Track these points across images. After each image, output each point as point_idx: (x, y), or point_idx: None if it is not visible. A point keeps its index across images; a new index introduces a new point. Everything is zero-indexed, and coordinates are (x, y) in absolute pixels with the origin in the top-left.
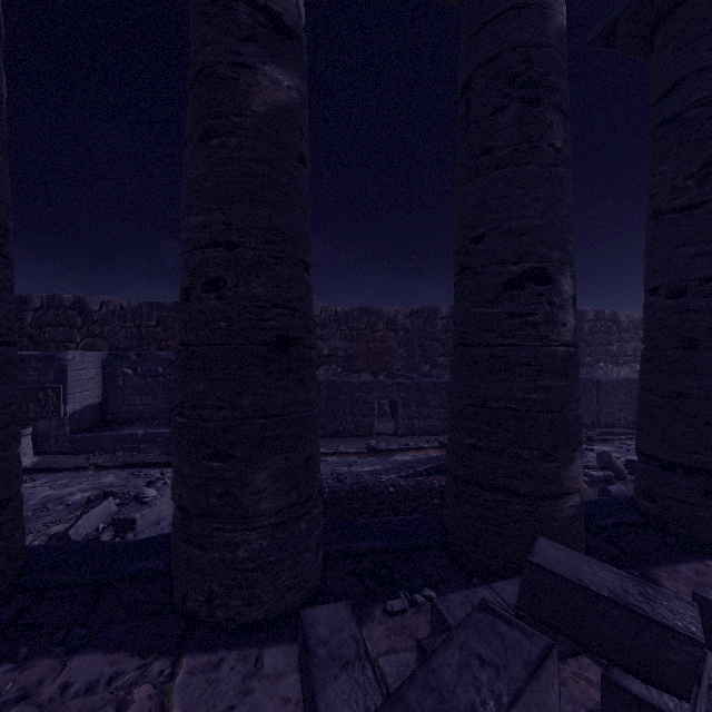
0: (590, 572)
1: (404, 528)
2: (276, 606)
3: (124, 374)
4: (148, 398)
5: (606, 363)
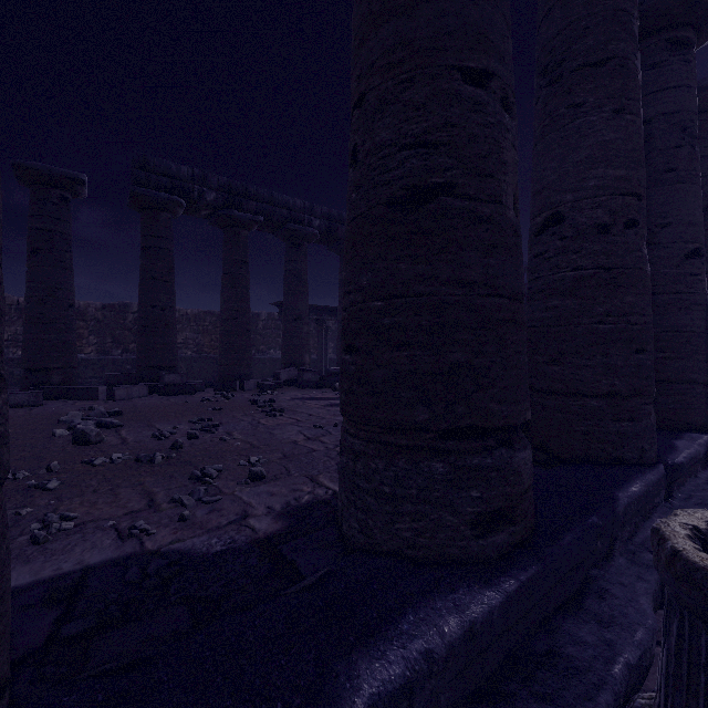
0: None
1: None
2: None
3: None
4: None
5: (277, 350)
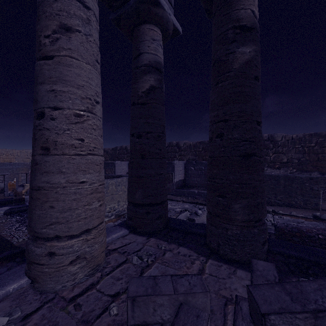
0: None
1: (321, 254)
2: (243, 258)
3: (190, 169)
4: (198, 179)
5: None
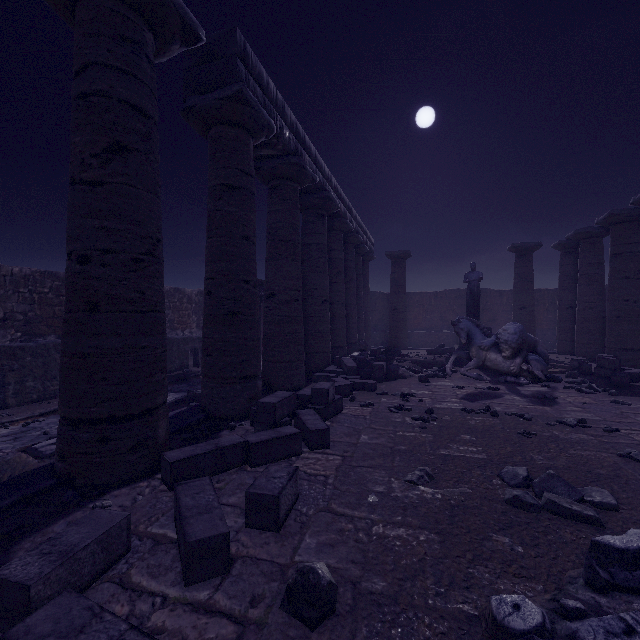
0: None
1: None
2: None
3: None
4: None
5: None
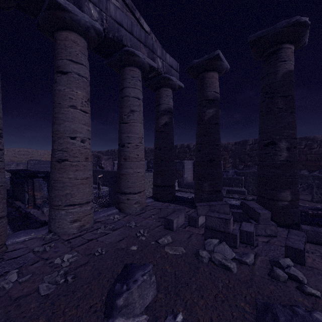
0: (254, 205)
1: None
2: None
3: None
4: None
5: None
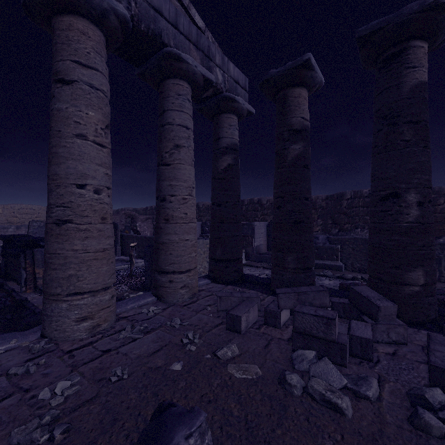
0: (368, 293)
1: None
2: None
3: None
4: None
5: None
